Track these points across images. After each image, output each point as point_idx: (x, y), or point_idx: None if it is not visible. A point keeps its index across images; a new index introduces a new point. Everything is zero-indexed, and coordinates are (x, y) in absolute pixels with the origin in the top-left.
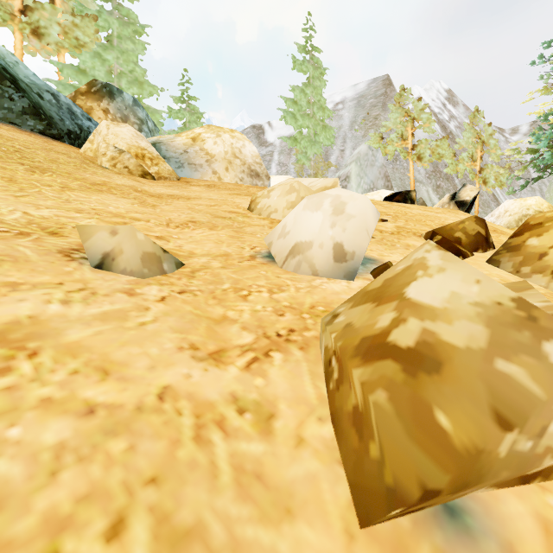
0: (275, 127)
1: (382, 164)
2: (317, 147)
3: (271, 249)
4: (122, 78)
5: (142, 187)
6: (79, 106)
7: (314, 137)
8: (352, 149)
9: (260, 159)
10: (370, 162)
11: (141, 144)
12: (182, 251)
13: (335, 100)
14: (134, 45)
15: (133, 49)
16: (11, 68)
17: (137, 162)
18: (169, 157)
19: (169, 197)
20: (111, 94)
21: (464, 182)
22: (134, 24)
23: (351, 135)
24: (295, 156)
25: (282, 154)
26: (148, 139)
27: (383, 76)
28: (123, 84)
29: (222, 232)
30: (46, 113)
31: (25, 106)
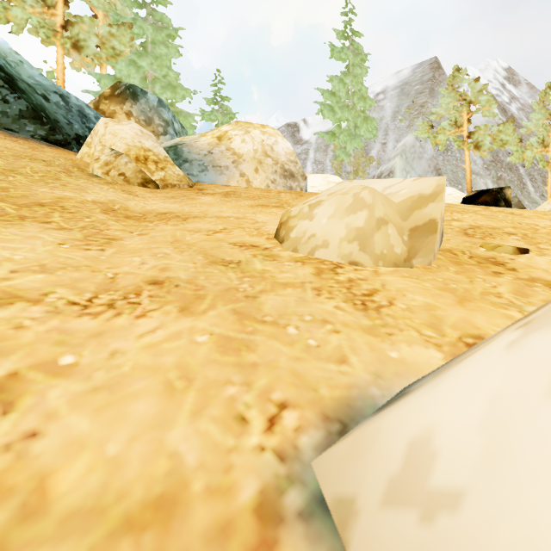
0: (310, 124)
1: (431, 156)
2: (357, 141)
3: (351, 540)
4: (156, 83)
5: (124, 203)
6: (103, 111)
7: (355, 131)
8: (395, 142)
9: (295, 156)
10: (417, 155)
11: (145, 144)
12: (1, 493)
13: (375, 90)
14: (167, 49)
15: (166, 54)
16: (13, 68)
17: (137, 167)
18: (192, 160)
19: (157, 217)
20: (134, 96)
21: (531, 172)
22: (167, 28)
23: (393, 126)
24: (331, 153)
25: (317, 151)
26: (170, 141)
27: (430, 59)
28: (156, 89)
29: (206, 319)
30: (49, 116)
31: (22, 109)
